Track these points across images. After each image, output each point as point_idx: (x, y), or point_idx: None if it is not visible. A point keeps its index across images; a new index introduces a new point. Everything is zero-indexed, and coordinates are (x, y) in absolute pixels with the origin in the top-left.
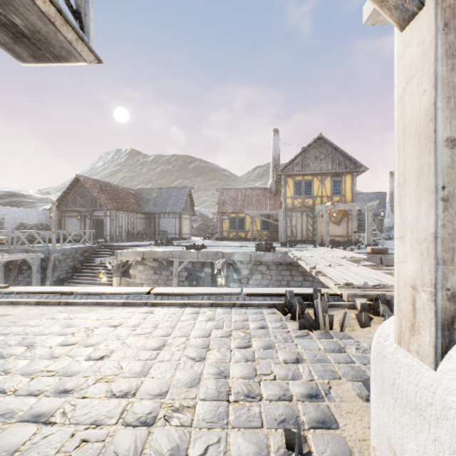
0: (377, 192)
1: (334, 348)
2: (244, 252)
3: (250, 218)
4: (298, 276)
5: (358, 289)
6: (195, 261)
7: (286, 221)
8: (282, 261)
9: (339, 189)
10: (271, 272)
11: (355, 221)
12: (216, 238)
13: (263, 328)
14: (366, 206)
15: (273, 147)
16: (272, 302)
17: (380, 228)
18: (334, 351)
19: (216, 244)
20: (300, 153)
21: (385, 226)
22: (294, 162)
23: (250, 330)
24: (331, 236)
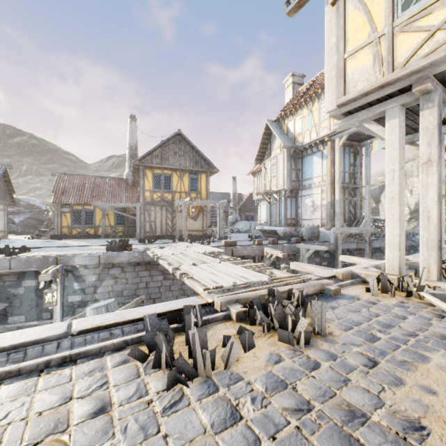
0: (224, 193)
1: (225, 414)
2: (90, 254)
3: (101, 211)
4: (159, 275)
5: (230, 293)
6: (6, 273)
7: (144, 216)
8: (140, 261)
9: (196, 186)
10: (127, 275)
11: (209, 217)
12: (51, 236)
13: (103, 410)
14: (218, 204)
15: (130, 135)
16: (123, 339)
17: (226, 223)
18: (227, 424)
19: (49, 244)
20: (159, 145)
21: (230, 222)
22: (154, 154)
23: (71, 431)
24: (189, 230)
